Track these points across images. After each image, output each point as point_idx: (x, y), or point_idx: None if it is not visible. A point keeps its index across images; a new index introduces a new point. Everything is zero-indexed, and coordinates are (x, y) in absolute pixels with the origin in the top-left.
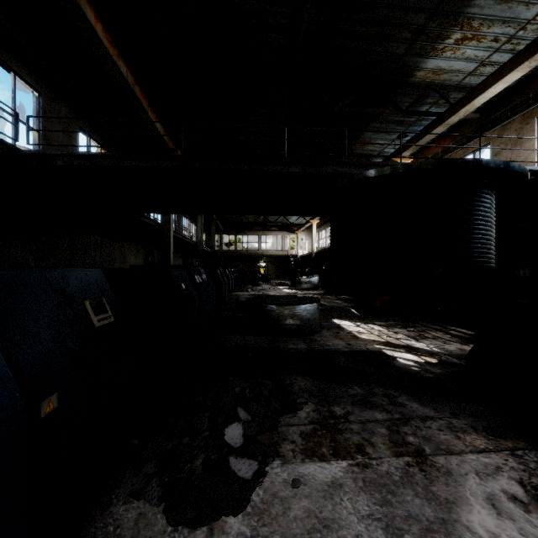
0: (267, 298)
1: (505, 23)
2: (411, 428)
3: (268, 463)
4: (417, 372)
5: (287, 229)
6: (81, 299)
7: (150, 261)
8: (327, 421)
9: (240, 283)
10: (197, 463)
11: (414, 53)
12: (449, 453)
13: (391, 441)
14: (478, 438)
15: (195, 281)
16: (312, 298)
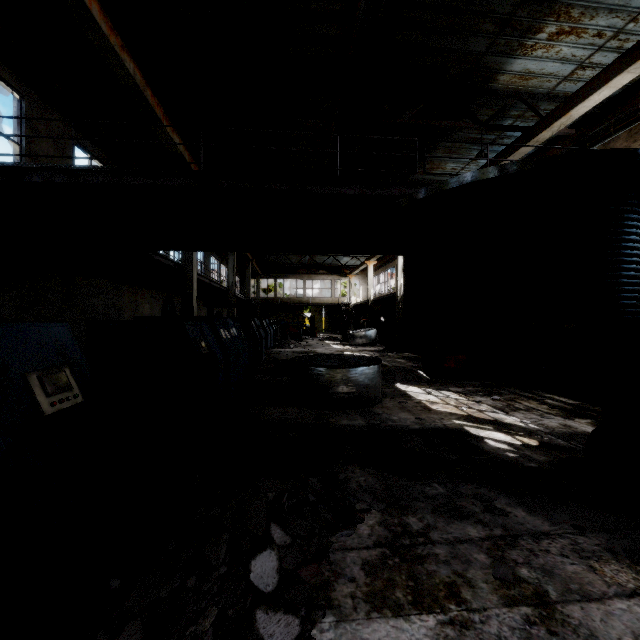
0: (314, 357)
1: (612, 13)
2: (522, 552)
3: (315, 621)
4: (514, 460)
5: (337, 272)
6: (21, 372)
7: (170, 310)
8: (400, 542)
9: (281, 338)
10: (205, 625)
11: (497, 51)
12: (585, 598)
13: (496, 578)
14: (622, 570)
15: (220, 336)
16: (371, 357)
